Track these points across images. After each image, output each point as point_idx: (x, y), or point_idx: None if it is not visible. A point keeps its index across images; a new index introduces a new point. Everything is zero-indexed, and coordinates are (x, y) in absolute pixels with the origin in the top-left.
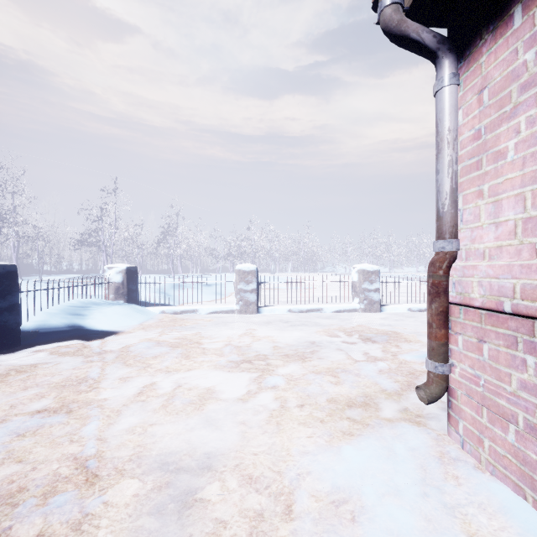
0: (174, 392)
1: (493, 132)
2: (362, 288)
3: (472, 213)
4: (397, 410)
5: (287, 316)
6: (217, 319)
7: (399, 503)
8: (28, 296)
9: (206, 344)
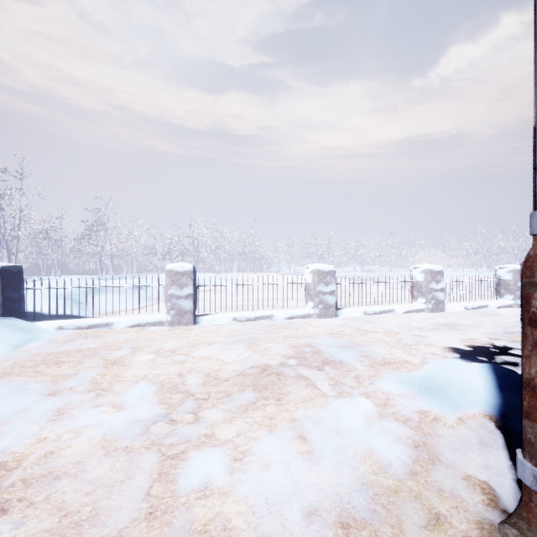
0: None
1: None
2: (316, 290)
3: None
4: (427, 525)
5: (231, 327)
6: (138, 335)
7: None
8: None
9: (106, 384)
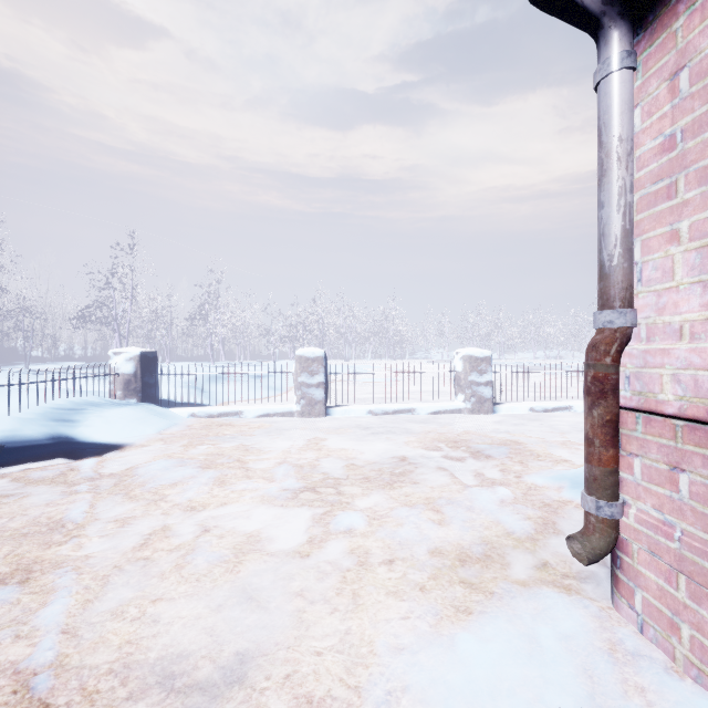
0: (196, 542)
1: (699, 137)
2: (468, 380)
3: (660, 267)
4: (533, 567)
5: (367, 420)
6: (269, 424)
7: None
8: None
9: (252, 463)
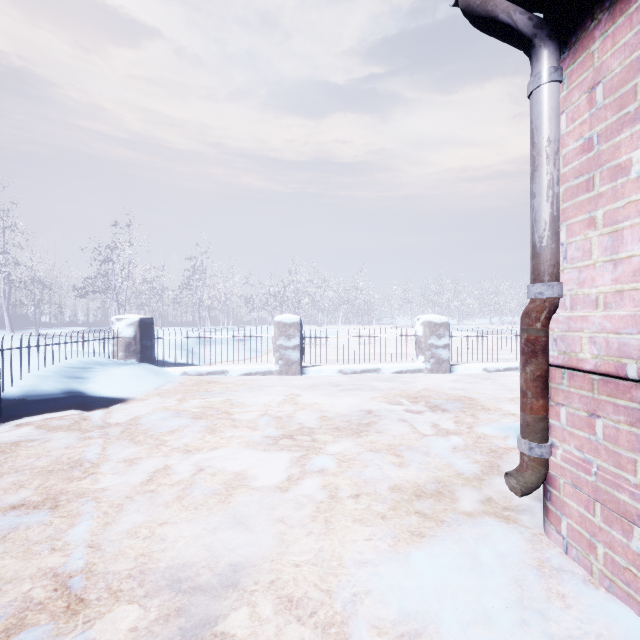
0: (193, 478)
1: (610, 141)
2: (428, 343)
3: (580, 248)
4: (478, 501)
5: (337, 378)
6: (252, 382)
7: (491, 636)
8: (15, 355)
9: (237, 414)
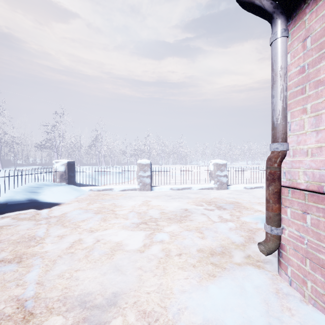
0: (94, 245)
1: (315, 67)
2: (216, 174)
3: (298, 124)
4: (243, 257)
5: (169, 192)
6: (125, 194)
7: None
8: (2, 180)
9: (118, 211)
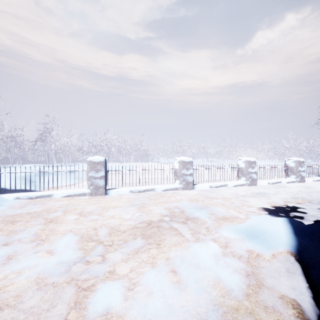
0: None
1: None
2: (181, 173)
3: None
4: None
5: (129, 196)
6: (69, 202)
7: None
8: None
9: (44, 236)
